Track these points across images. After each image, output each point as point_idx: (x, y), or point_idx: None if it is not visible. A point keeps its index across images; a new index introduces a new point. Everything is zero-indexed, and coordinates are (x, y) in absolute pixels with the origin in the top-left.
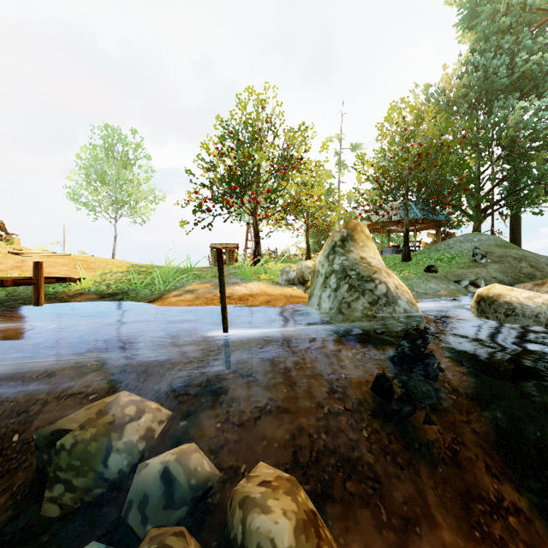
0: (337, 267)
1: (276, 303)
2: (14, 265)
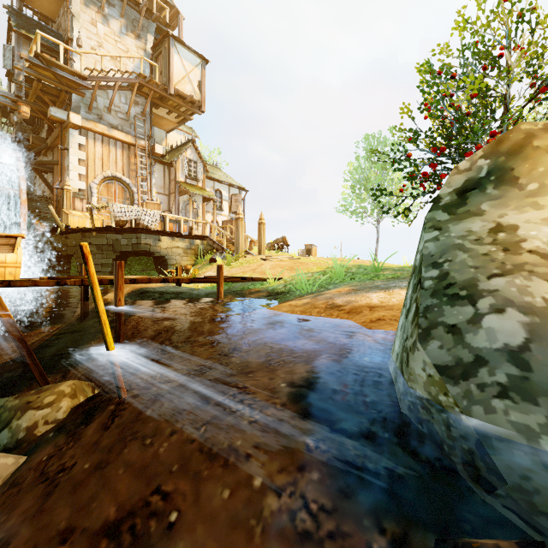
0: (417, 259)
1: (383, 325)
2: (254, 267)
